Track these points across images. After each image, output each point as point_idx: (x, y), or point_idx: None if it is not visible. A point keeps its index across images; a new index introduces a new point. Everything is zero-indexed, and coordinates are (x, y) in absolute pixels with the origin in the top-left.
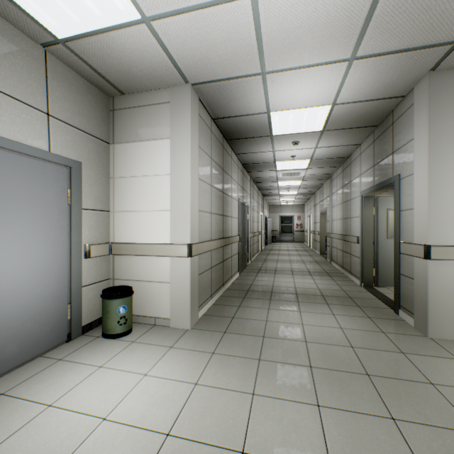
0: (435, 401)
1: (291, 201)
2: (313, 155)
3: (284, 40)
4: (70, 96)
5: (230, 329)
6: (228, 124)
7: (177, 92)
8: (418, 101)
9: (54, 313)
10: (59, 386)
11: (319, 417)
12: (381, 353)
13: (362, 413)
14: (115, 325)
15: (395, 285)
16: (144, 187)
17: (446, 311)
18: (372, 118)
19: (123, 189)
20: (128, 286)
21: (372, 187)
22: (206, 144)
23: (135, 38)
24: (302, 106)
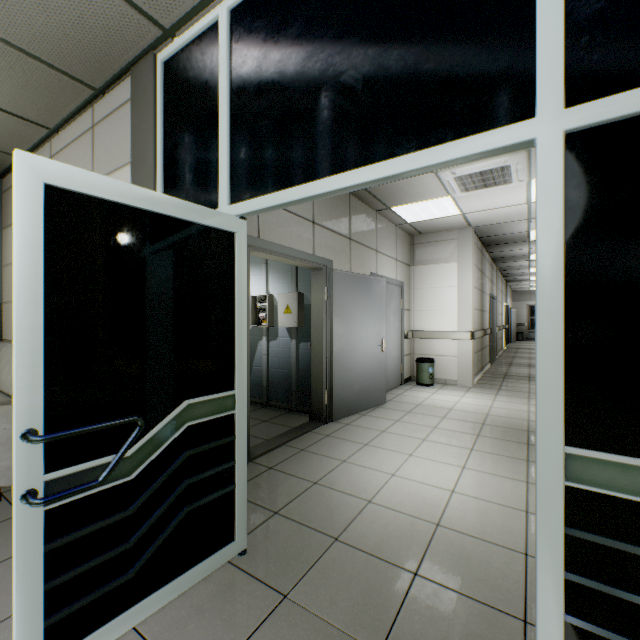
0: None
1: None
2: None
3: None
4: (400, 245)
5: (501, 389)
6: (490, 239)
7: (462, 232)
8: None
9: (398, 367)
10: (422, 395)
11: None
12: None
13: None
14: (427, 378)
15: None
16: (436, 294)
17: None
18: None
19: (420, 295)
20: (428, 357)
21: None
22: (475, 259)
23: (451, 218)
24: None
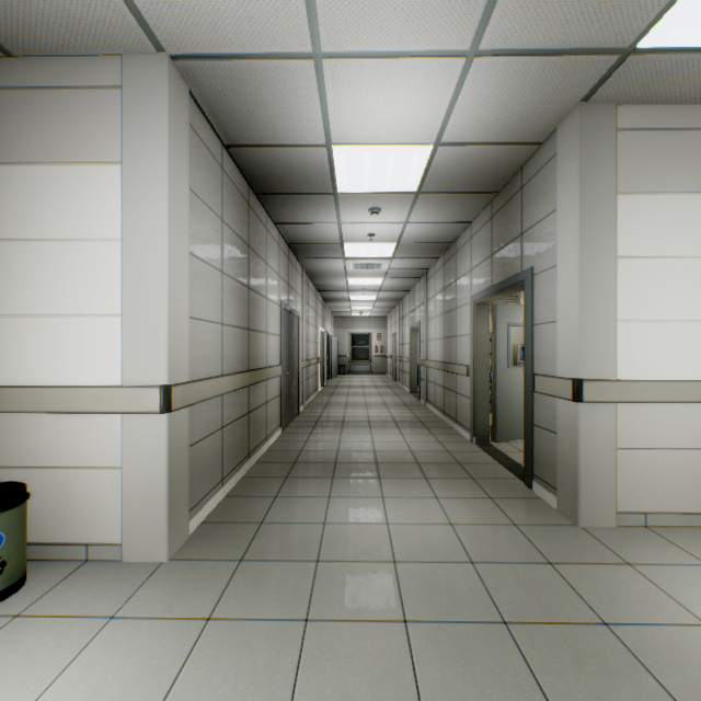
0: (621, 666)
1: (367, 311)
2: (402, 236)
3: None
4: None
5: (252, 551)
6: (257, 161)
7: (139, 68)
8: (564, 150)
9: None
10: None
11: None
12: (520, 569)
13: None
14: None
15: (526, 442)
16: (61, 264)
17: (603, 482)
18: (492, 178)
19: (10, 265)
20: (14, 483)
21: (489, 288)
22: (209, 190)
23: None
24: (387, 139)
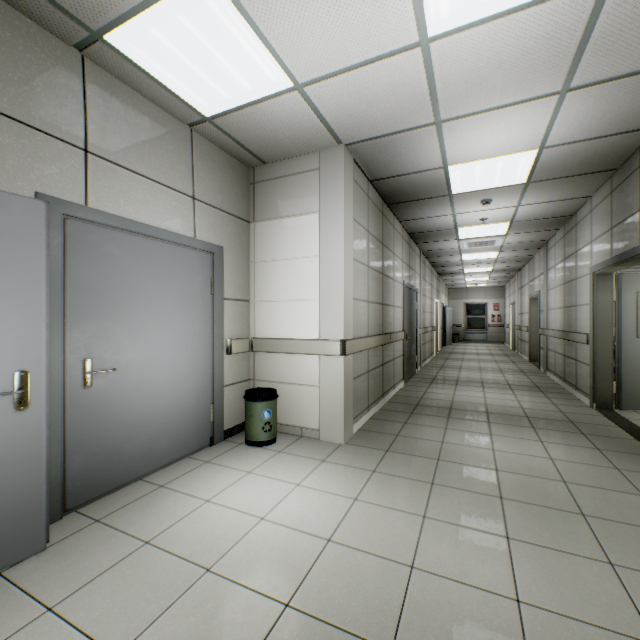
0: None
1: (482, 282)
2: (515, 216)
3: (464, 83)
4: (213, 175)
5: (393, 448)
6: (390, 185)
7: (328, 156)
8: None
9: (199, 413)
10: (213, 486)
11: (507, 548)
12: (609, 493)
13: (566, 552)
14: (259, 431)
15: None
16: (288, 272)
17: None
18: (606, 160)
19: (265, 274)
20: (271, 388)
21: (608, 260)
22: (361, 214)
23: (284, 106)
24: (494, 154)
